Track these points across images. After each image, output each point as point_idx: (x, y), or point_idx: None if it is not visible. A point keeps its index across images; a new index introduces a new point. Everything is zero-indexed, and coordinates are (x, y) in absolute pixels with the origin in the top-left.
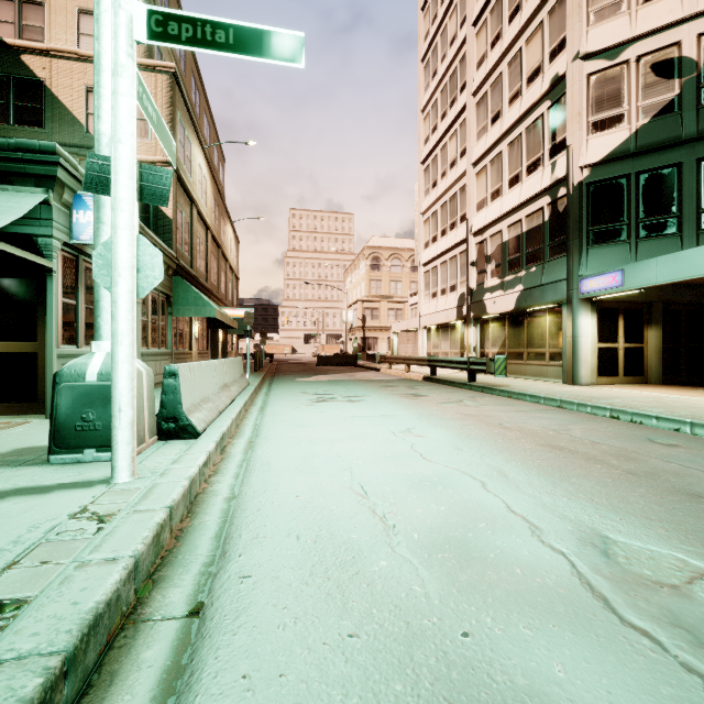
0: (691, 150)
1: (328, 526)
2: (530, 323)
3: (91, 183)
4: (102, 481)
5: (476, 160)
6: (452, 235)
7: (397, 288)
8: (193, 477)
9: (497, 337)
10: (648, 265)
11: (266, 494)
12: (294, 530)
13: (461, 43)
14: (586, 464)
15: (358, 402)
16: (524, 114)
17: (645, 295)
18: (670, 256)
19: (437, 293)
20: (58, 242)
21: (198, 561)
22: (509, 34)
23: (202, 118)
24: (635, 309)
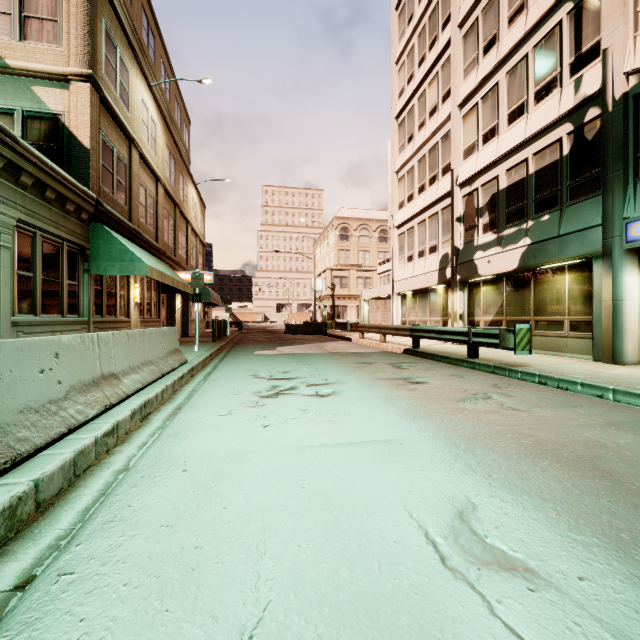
0: None
1: None
2: (540, 285)
3: None
4: None
5: (464, 99)
6: (432, 191)
7: (365, 258)
8: None
9: (491, 302)
10: None
11: None
12: None
13: None
14: None
15: (329, 397)
16: (531, 29)
17: None
18: None
19: (413, 255)
20: None
21: None
22: None
23: (159, 66)
24: None
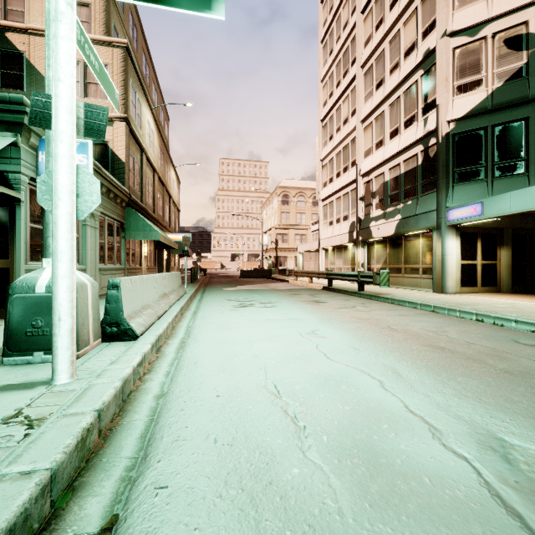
0: None
1: (244, 427)
2: (407, 245)
3: (36, 118)
4: (44, 382)
5: (364, 117)
6: (345, 177)
7: (302, 219)
8: (126, 378)
9: (381, 255)
10: (503, 198)
11: (190, 393)
12: (212, 432)
13: (352, 27)
14: (467, 363)
15: (271, 307)
16: (402, 81)
17: (498, 222)
18: (521, 191)
19: (333, 221)
20: (26, 177)
21: (121, 465)
22: (390, 19)
23: (151, 86)
24: (490, 234)
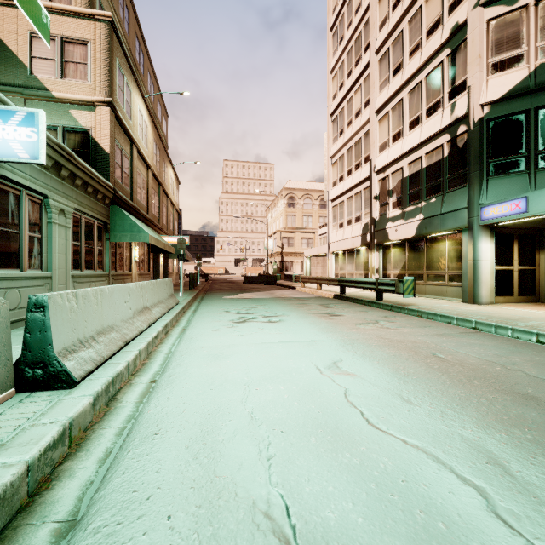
0: None
1: None
2: (430, 248)
3: None
4: None
5: (379, 108)
6: (357, 174)
7: (308, 222)
8: None
9: (398, 260)
10: None
11: (115, 538)
12: None
13: (365, 9)
14: None
15: (277, 322)
16: (424, 63)
17: (537, 222)
18: None
19: (343, 223)
20: None
21: None
22: None
23: (146, 76)
24: (528, 235)
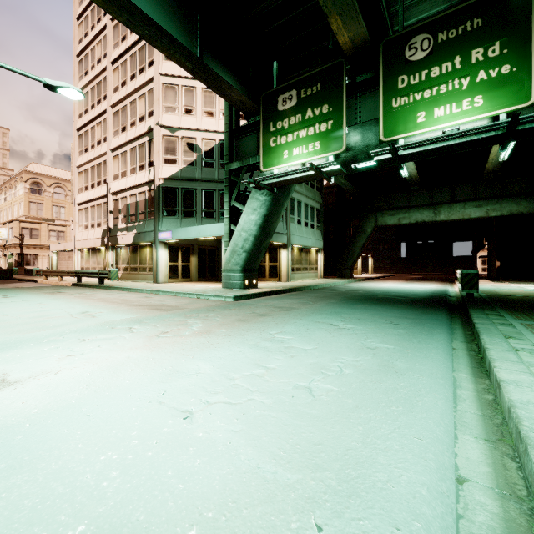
0: (200, 184)
1: None
2: (141, 252)
3: None
4: None
5: (113, 148)
6: (99, 190)
7: (61, 213)
8: None
9: (125, 258)
10: (179, 231)
11: None
12: None
13: (104, 68)
14: (109, 303)
15: (10, 297)
16: (137, 137)
17: (190, 241)
18: (185, 228)
19: (88, 226)
20: None
21: None
22: (130, 87)
23: None
24: (186, 247)
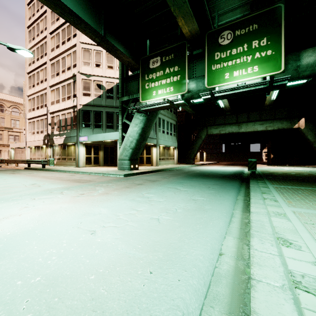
0: (104, 108)
1: None
2: (68, 148)
3: None
4: None
5: (51, 85)
6: (41, 110)
7: (16, 124)
8: None
9: (58, 152)
10: (92, 136)
11: None
12: None
13: (45, 36)
14: (48, 179)
15: None
16: (66, 79)
17: (99, 142)
18: (95, 135)
19: (35, 132)
20: None
21: None
22: (62, 49)
23: None
24: (96, 146)
